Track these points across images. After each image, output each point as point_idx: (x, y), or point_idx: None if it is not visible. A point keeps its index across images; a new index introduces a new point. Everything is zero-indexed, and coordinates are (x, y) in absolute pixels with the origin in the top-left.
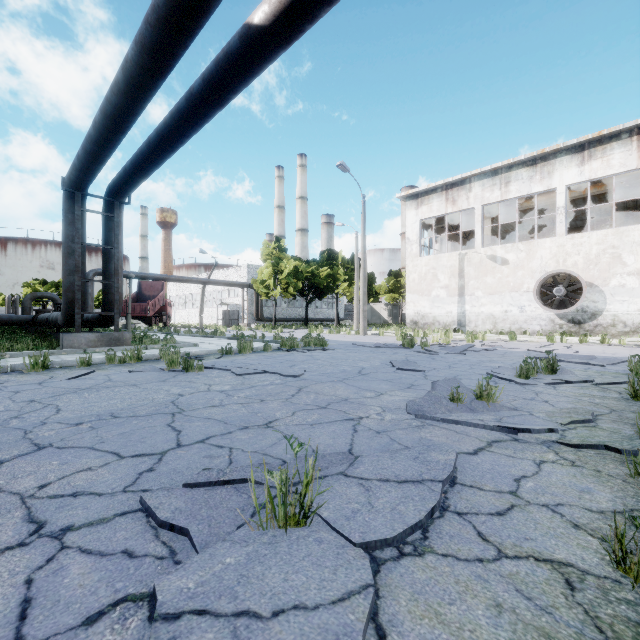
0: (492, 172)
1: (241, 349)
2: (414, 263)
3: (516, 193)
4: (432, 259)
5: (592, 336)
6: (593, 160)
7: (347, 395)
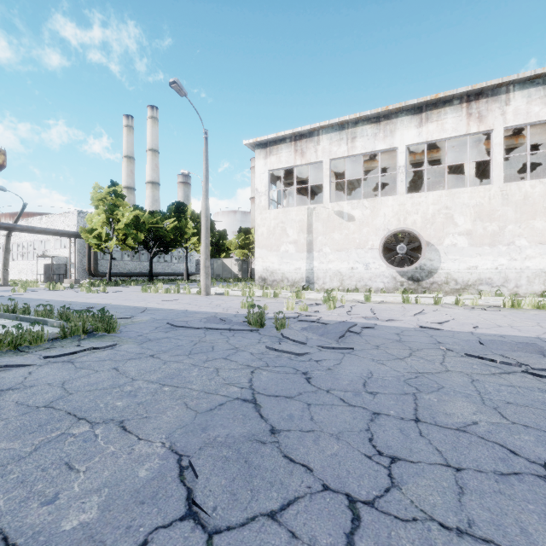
0: (339, 126)
1: None
2: (263, 216)
3: (362, 149)
4: (281, 212)
5: (431, 293)
6: (430, 122)
7: None
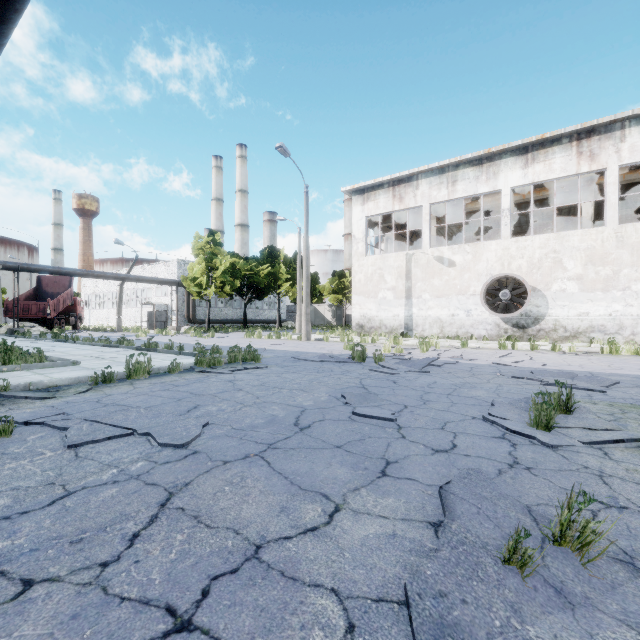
0: (439, 170)
1: (131, 373)
2: (360, 262)
3: (463, 193)
4: (379, 259)
5: (536, 341)
6: (536, 163)
7: (263, 524)
